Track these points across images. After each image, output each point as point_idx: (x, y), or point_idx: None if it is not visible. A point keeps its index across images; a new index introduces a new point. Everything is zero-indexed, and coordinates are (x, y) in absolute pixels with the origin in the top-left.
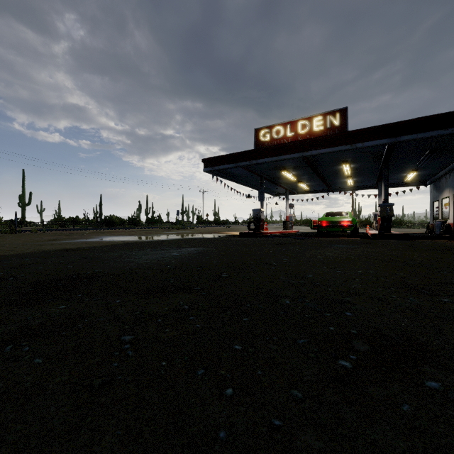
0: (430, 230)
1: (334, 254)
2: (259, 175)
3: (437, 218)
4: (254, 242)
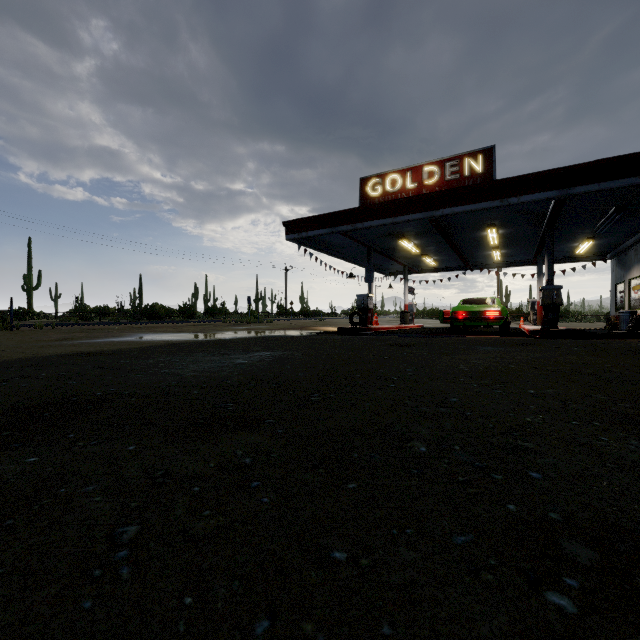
0: (613, 325)
1: (483, 361)
2: (367, 245)
3: (622, 308)
4: (359, 342)
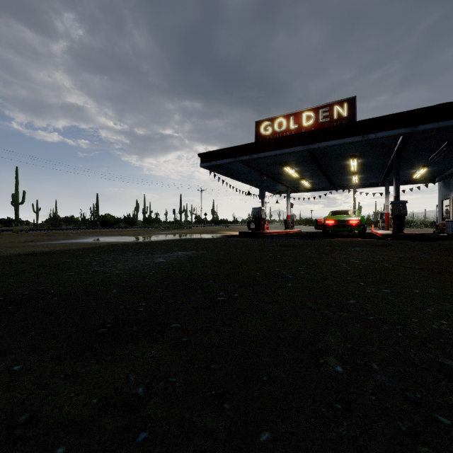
0: (440, 230)
1: (360, 260)
2: (260, 171)
3: (447, 217)
4: (256, 243)
